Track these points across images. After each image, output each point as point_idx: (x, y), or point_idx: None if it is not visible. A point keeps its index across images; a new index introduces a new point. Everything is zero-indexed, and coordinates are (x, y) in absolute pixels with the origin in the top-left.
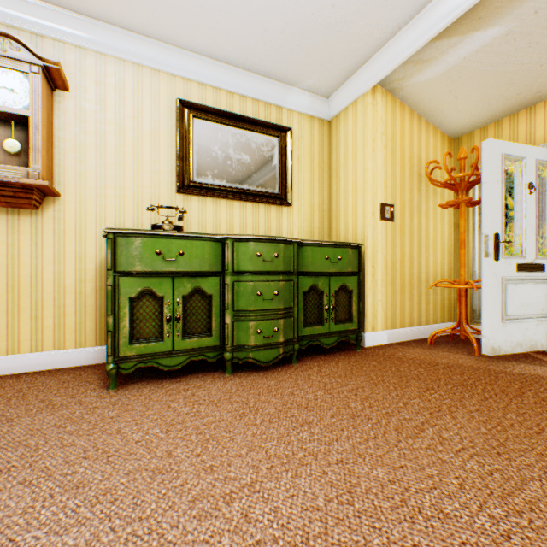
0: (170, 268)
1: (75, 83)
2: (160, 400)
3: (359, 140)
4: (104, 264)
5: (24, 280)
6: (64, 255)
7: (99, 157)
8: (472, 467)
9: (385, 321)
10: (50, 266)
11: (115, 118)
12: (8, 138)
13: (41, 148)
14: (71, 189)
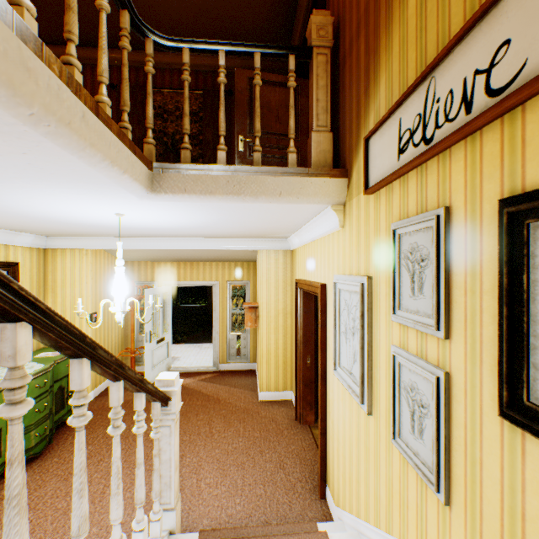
0: None
1: None
2: None
3: (78, 276)
4: None
5: None
6: None
7: None
8: None
9: (93, 385)
10: None
11: None
12: None
13: None
14: None
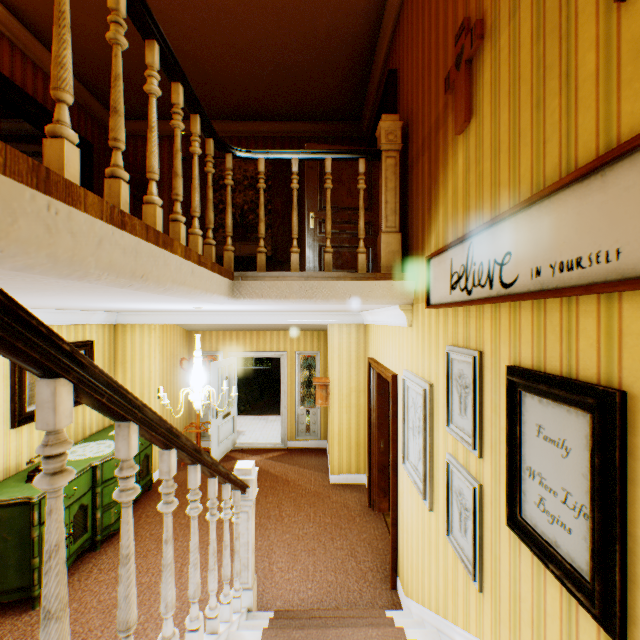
0: (71, 501)
1: None
2: (89, 583)
3: (147, 351)
4: None
5: None
6: None
7: None
8: (230, 518)
9: None
10: None
11: None
12: None
13: None
14: None
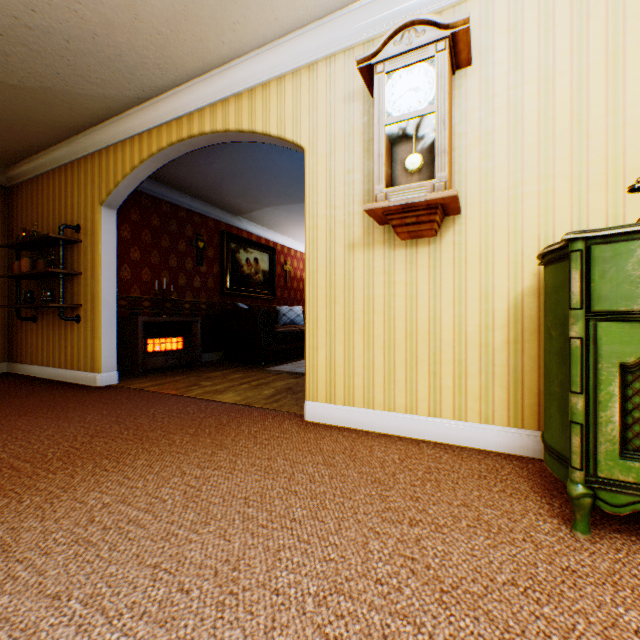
0: None
1: (478, 49)
2: None
3: None
4: (519, 303)
5: (420, 326)
6: (464, 293)
7: (511, 141)
8: None
9: None
10: (448, 307)
11: (537, 69)
12: (408, 155)
13: (446, 148)
14: (472, 200)
